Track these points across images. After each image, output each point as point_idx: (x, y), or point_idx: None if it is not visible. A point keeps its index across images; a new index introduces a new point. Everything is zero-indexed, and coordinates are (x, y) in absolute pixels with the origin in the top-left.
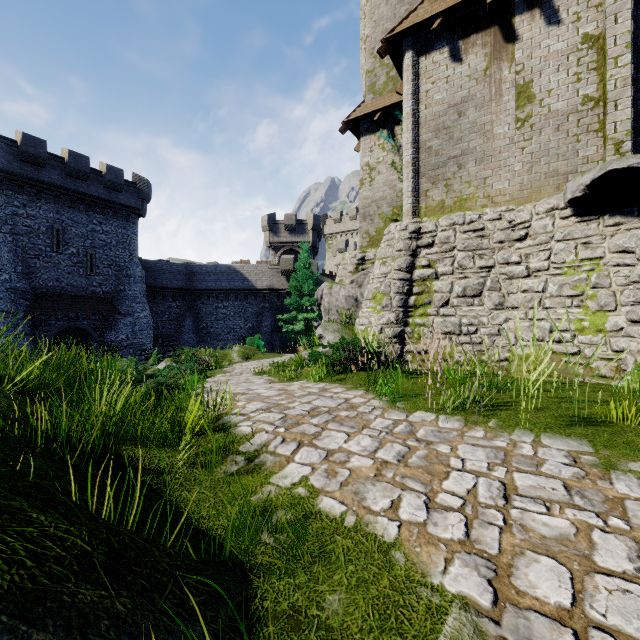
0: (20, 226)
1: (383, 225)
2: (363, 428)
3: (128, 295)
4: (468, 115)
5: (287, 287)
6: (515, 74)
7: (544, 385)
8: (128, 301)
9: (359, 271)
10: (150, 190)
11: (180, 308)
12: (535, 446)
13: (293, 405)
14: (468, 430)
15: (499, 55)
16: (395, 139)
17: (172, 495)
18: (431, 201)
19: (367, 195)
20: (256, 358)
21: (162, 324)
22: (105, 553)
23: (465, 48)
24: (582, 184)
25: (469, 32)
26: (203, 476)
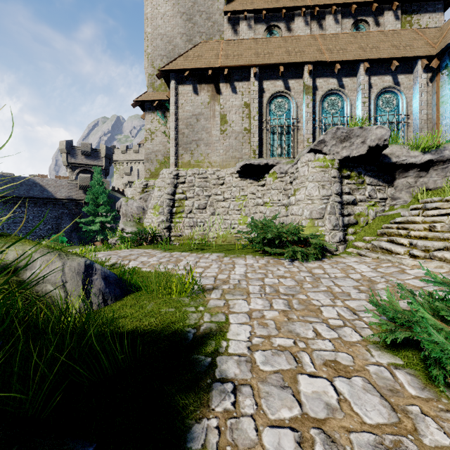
0: None
1: (159, 166)
2: (153, 256)
3: None
4: (201, 122)
5: (84, 198)
6: (220, 109)
7: (225, 245)
8: None
9: (144, 192)
10: None
11: None
12: (209, 255)
13: (120, 254)
14: (191, 254)
15: (214, 98)
16: (166, 119)
17: None
18: (184, 160)
19: (149, 147)
20: (65, 249)
21: None
22: None
23: (200, 89)
24: (240, 166)
25: (202, 82)
26: None
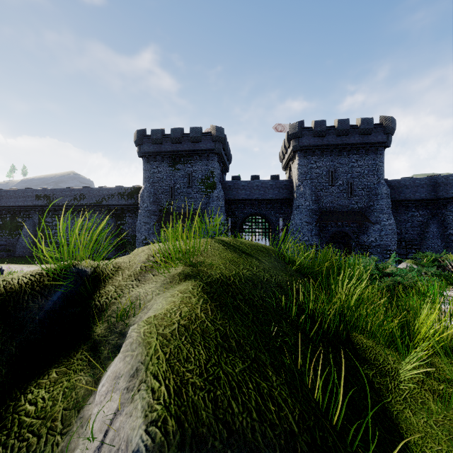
0: (313, 174)
1: None
2: None
3: (376, 208)
4: None
5: None
6: None
7: None
8: (376, 213)
9: None
10: (394, 124)
11: (423, 216)
12: None
13: None
14: None
15: None
16: None
17: (393, 405)
18: None
19: None
20: None
21: (405, 230)
22: (307, 443)
23: None
24: None
25: None
26: (433, 404)
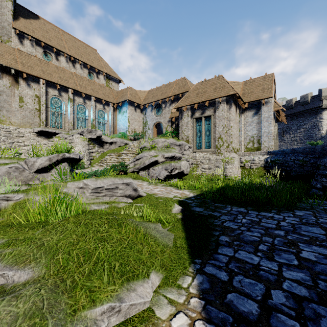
0: None
1: None
2: None
3: None
4: (4, 96)
5: None
6: (19, 93)
7: None
8: None
9: None
10: None
11: None
12: None
13: None
14: None
15: (14, 85)
16: None
17: None
18: None
19: None
20: None
21: None
22: None
23: (2, 76)
24: (38, 130)
25: (4, 72)
26: None
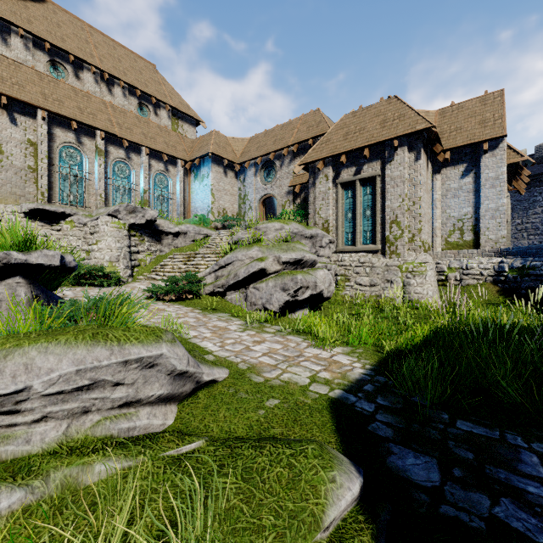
0: None
1: None
2: None
3: None
4: None
5: None
6: None
7: None
8: None
9: None
10: None
11: None
12: None
13: None
14: None
15: None
16: None
17: None
18: None
19: None
20: None
21: None
22: None
23: None
24: (30, 208)
25: None
26: None
